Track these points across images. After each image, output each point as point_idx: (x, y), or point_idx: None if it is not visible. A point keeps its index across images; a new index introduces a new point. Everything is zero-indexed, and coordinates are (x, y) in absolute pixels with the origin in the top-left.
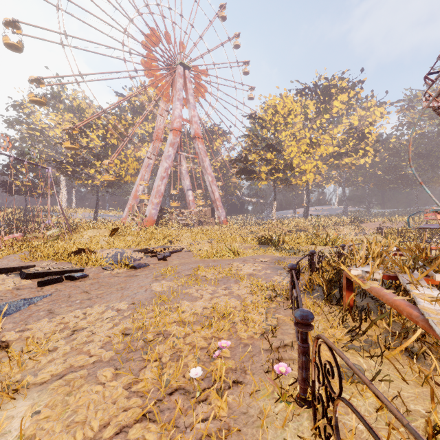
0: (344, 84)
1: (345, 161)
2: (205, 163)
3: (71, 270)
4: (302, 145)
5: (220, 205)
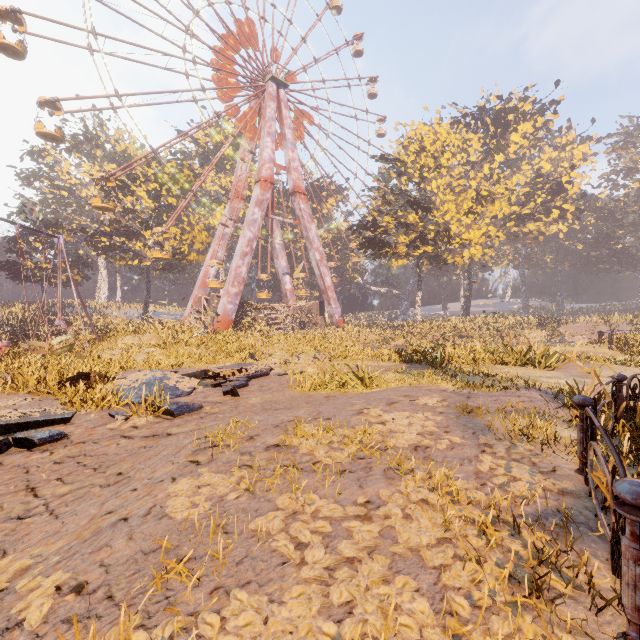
0: (527, 106)
1: (529, 227)
2: (310, 232)
3: (40, 421)
4: (465, 201)
5: (333, 297)
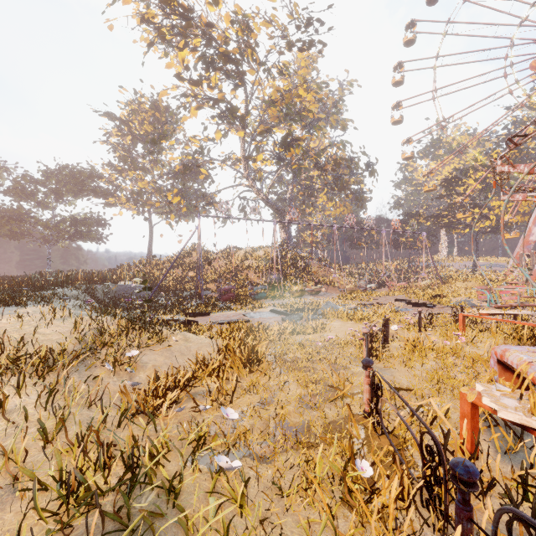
0: None
1: None
2: None
3: (428, 304)
4: None
5: None
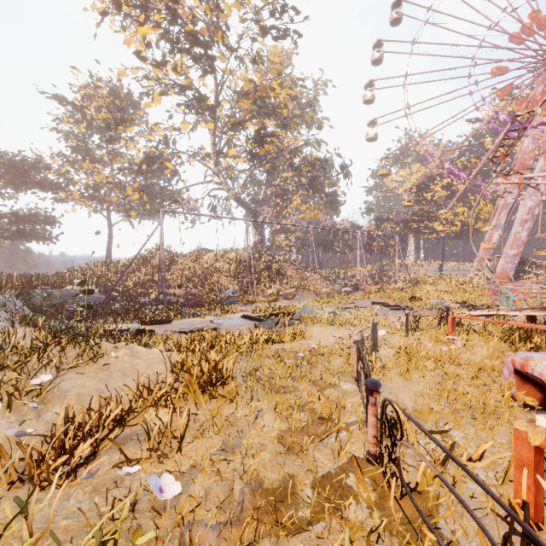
0: None
1: None
2: None
3: (405, 306)
4: None
5: None
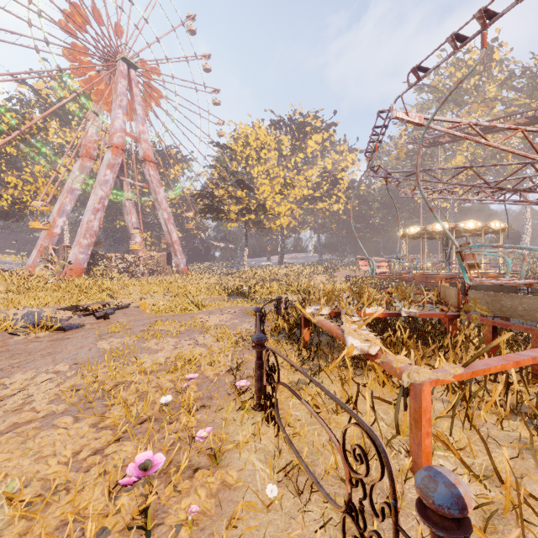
0: (318, 123)
1: (319, 206)
2: (158, 195)
3: None
4: (276, 185)
5: (179, 249)
